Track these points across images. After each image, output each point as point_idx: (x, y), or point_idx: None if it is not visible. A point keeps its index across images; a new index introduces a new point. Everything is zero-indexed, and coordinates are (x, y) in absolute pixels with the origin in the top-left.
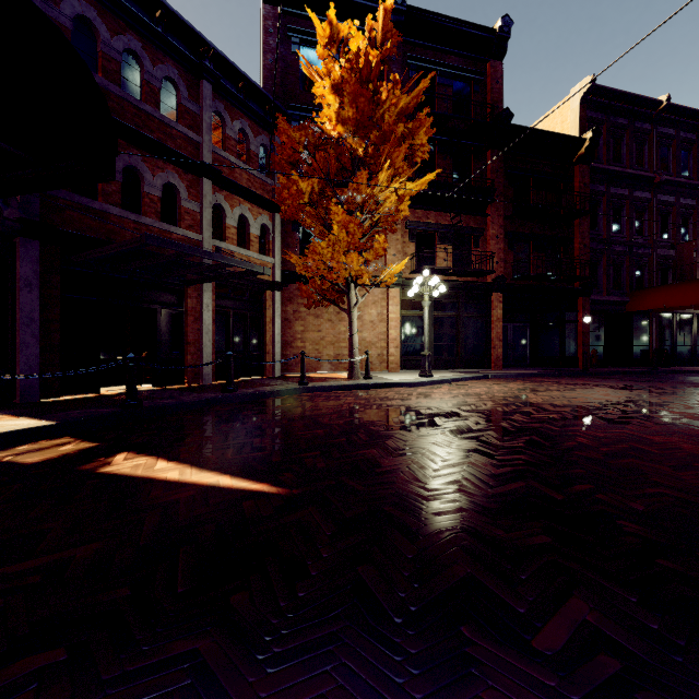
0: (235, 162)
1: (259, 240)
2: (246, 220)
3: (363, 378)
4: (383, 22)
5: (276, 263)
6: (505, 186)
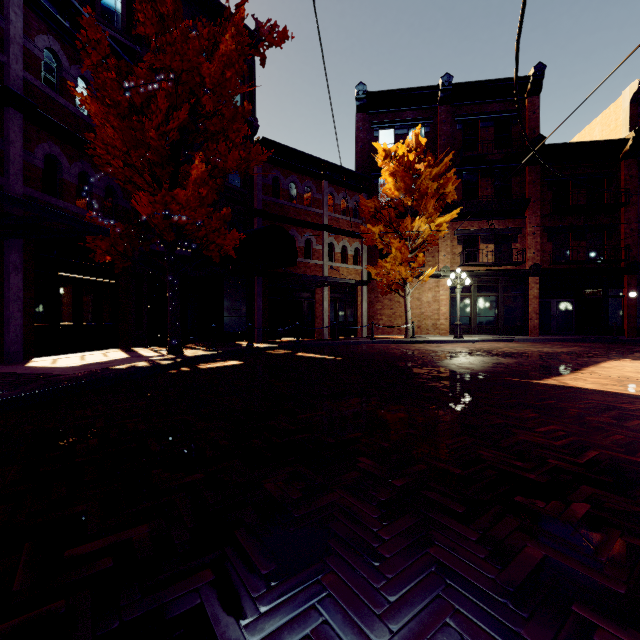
0: (339, 217)
1: (353, 257)
2: (346, 247)
3: (410, 337)
4: (415, 140)
5: (364, 269)
6: (543, 191)
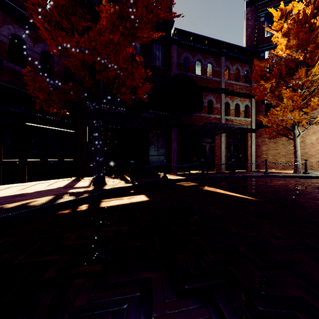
0: (233, 83)
1: (244, 112)
2: (238, 105)
3: (302, 173)
4: None
5: (252, 120)
6: None
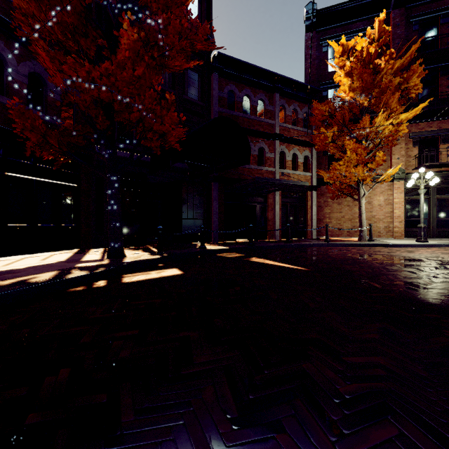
0: (290, 127)
1: (303, 164)
2: (296, 155)
3: (367, 240)
4: (378, 28)
5: (313, 175)
6: None
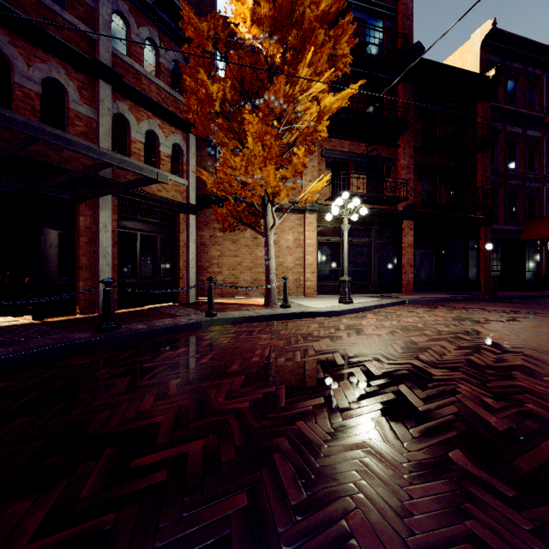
0: (141, 71)
1: (171, 161)
2: (156, 137)
3: (280, 306)
4: None
5: (190, 185)
6: (414, 119)
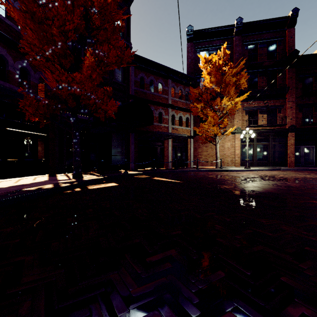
0: (178, 100)
1: (185, 122)
2: (181, 117)
3: (219, 168)
4: (223, 51)
5: (191, 129)
6: (296, 83)
